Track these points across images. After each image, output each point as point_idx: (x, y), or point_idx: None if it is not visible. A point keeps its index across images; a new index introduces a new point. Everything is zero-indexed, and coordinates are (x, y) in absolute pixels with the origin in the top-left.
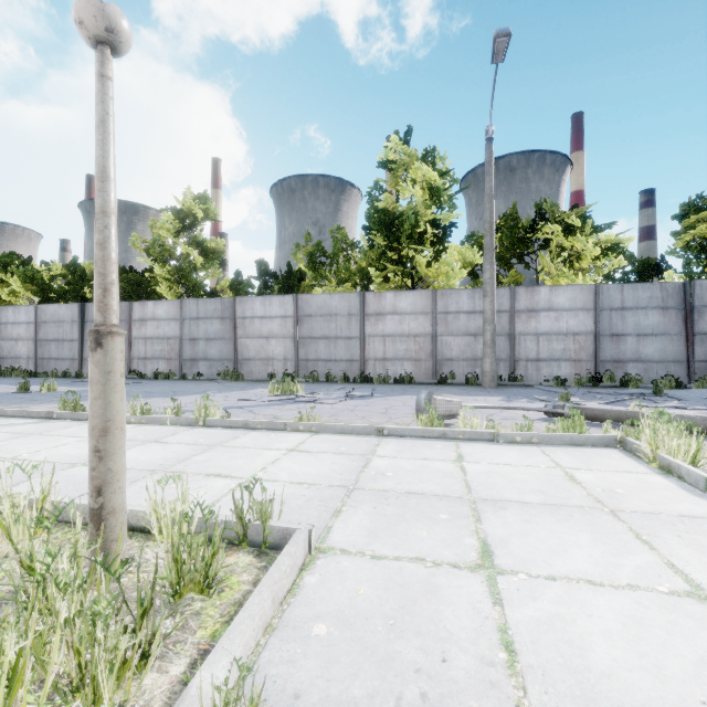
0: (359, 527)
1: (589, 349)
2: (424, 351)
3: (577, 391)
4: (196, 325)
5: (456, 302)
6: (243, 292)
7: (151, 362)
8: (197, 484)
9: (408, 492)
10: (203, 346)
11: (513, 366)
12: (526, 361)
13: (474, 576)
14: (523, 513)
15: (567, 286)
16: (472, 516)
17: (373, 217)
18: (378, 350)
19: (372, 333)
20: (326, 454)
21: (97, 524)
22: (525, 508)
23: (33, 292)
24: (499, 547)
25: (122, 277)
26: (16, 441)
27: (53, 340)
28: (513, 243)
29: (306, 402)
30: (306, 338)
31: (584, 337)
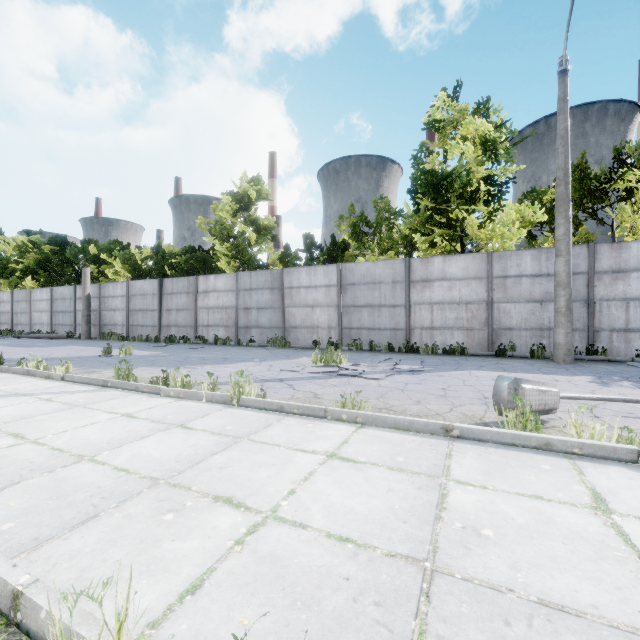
0: None
1: None
2: (478, 320)
3: None
4: (249, 295)
5: (517, 264)
6: (291, 264)
7: (213, 329)
8: (195, 519)
9: (543, 601)
10: (255, 314)
11: (591, 337)
12: (610, 332)
13: None
14: None
15: None
16: None
17: (420, 179)
18: (424, 319)
19: (418, 300)
20: (378, 469)
21: None
22: None
23: (128, 271)
24: None
25: (191, 255)
26: (57, 414)
27: (140, 310)
28: (583, 196)
29: (350, 376)
30: (349, 307)
31: None
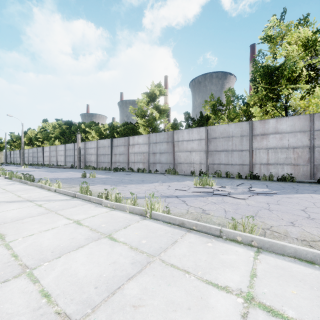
0: None
1: None
2: (302, 159)
3: None
4: (155, 146)
5: None
6: (177, 129)
7: (136, 164)
8: None
9: None
10: (158, 156)
11: None
12: None
13: None
14: None
15: None
16: None
17: (259, 71)
18: (262, 158)
19: (258, 147)
20: None
21: None
22: None
23: (97, 135)
24: None
25: (126, 126)
26: (37, 218)
27: (102, 154)
28: None
29: (222, 195)
30: (213, 151)
31: None
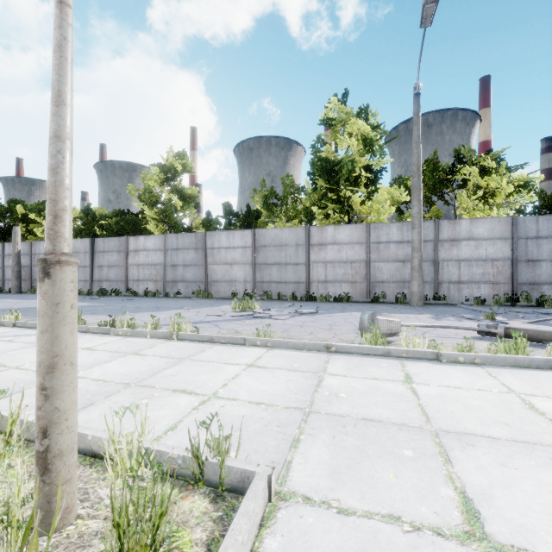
0: (320, 464)
1: (506, 273)
2: (359, 275)
3: (497, 310)
4: (176, 254)
5: (387, 233)
6: (212, 228)
7: (143, 283)
8: (163, 401)
9: (364, 418)
10: (181, 271)
11: (437, 287)
12: (448, 283)
13: (467, 551)
14: (495, 452)
15: (486, 219)
16: (439, 454)
17: (317, 164)
18: (320, 274)
19: (316, 259)
20: (281, 371)
21: (42, 468)
22: (495, 446)
23: None
24: (484, 504)
25: (121, 218)
26: (25, 350)
27: None
28: (434, 184)
29: (262, 318)
30: (262, 264)
31: (502, 262)
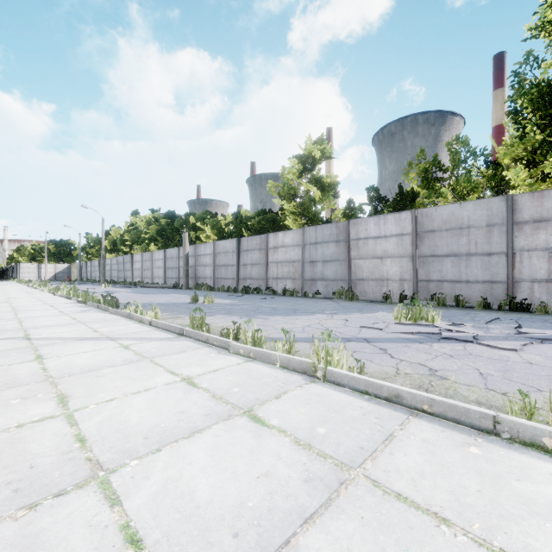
0: None
1: None
2: None
3: None
4: (314, 249)
5: None
6: (355, 217)
7: (281, 282)
8: None
9: None
10: (320, 267)
11: None
12: None
13: None
14: None
15: None
16: None
17: (530, 92)
18: (537, 269)
19: (527, 246)
20: None
21: None
22: None
23: (215, 234)
24: None
25: (263, 217)
26: (121, 369)
27: (223, 265)
28: None
29: (460, 341)
30: (427, 256)
31: None
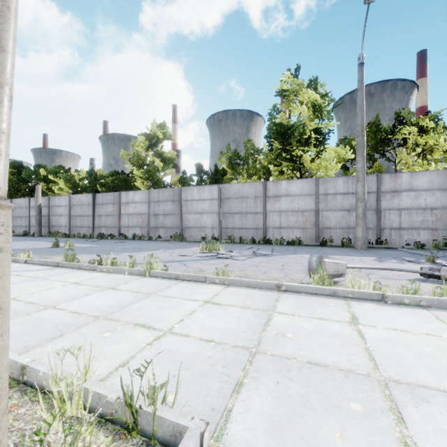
0: (260, 415)
1: (445, 220)
2: (309, 222)
3: (437, 254)
4: (157, 205)
5: (334, 186)
6: (187, 184)
7: (132, 229)
8: (123, 334)
9: (310, 361)
10: (162, 219)
11: (379, 233)
12: (390, 230)
13: None
14: None
15: (425, 172)
16: (390, 410)
17: (272, 129)
18: (275, 221)
19: (272, 209)
20: (234, 308)
21: None
22: None
23: (69, 187)
24: None
25: (116, 177)
26: (26, 283)
27: (78, 216)
28: (376, 143)
29: (224, 258)
30: (226, 213)
31: (441, 211)
